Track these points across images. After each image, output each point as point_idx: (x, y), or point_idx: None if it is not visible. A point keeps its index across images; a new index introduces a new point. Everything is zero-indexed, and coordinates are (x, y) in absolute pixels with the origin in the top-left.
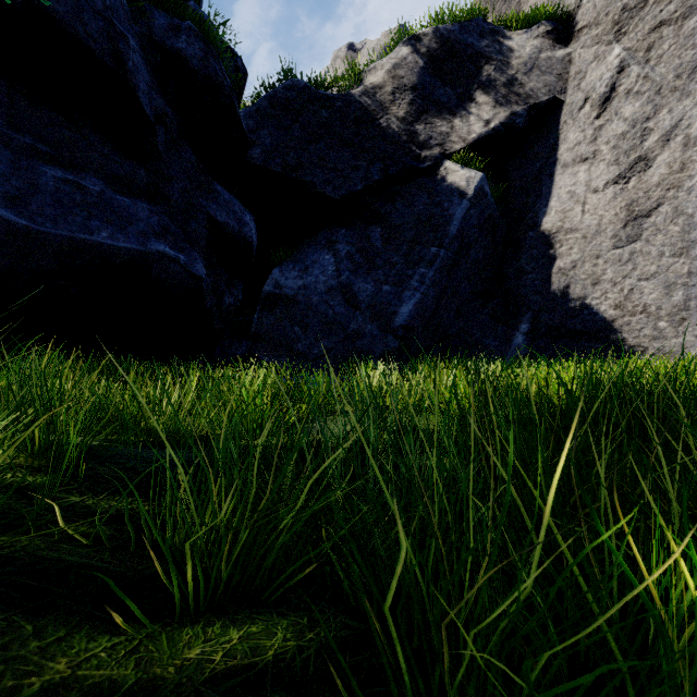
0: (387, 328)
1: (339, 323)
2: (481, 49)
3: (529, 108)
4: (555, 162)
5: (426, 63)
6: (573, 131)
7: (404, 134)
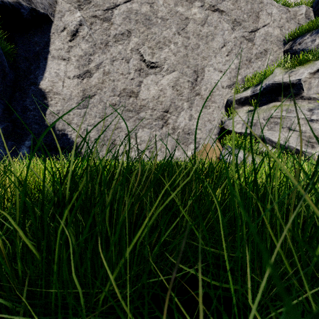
0: None
1: None
2: None
3: (31, 9)
4: (48, 52)
5: None
6: (58, 40)
7: None
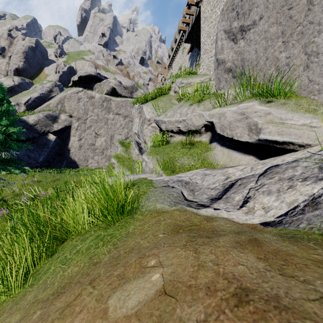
0: (37, 162)
1: (26, 161)
2: (56, 116)
3: (65, 126)
4: (70, 135)
5: (45, 117)
6: (73, 131)
7: (41, 128)
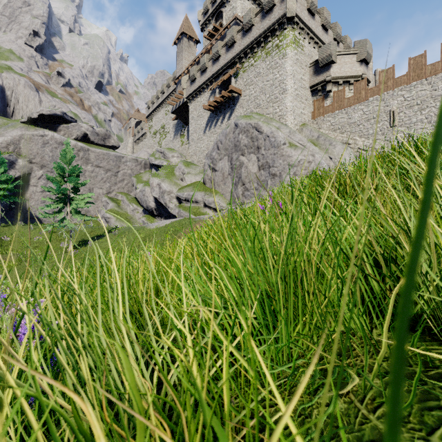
0: None
1: None
2: (13, 161)
3: (24, 174)
4: (29, 184)
5: None
6: (33, 180)
7: None
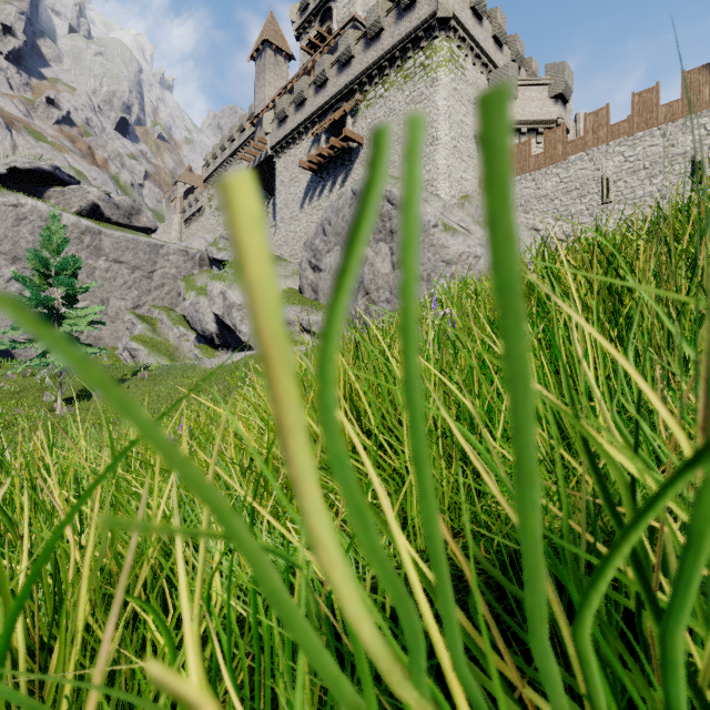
0: None
1: None
2: None
3: None
4: None
5: None
6: None
7: None
